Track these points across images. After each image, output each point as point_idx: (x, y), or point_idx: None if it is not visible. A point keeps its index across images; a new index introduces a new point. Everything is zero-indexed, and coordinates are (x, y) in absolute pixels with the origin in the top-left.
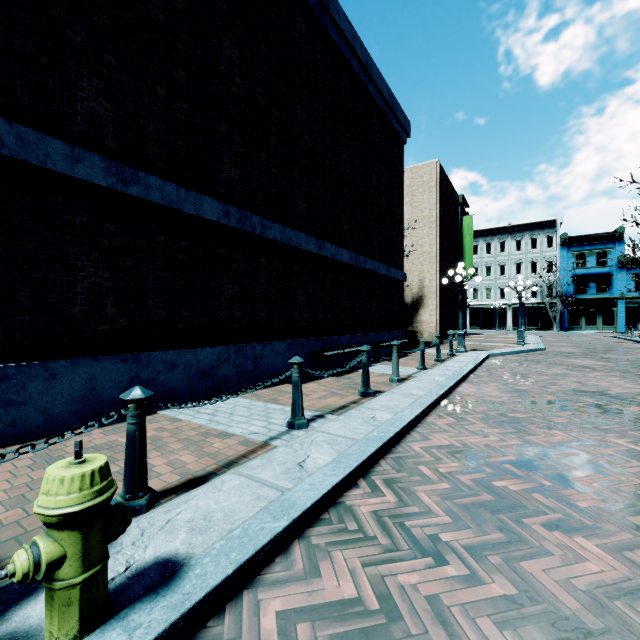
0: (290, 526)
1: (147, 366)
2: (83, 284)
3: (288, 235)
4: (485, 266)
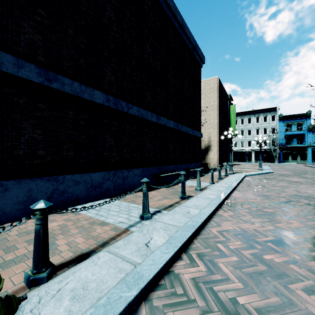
0: (139, 294)
1: (62, 183)
2: (25, 137)
3: (141, 112)
4: (241, 130)
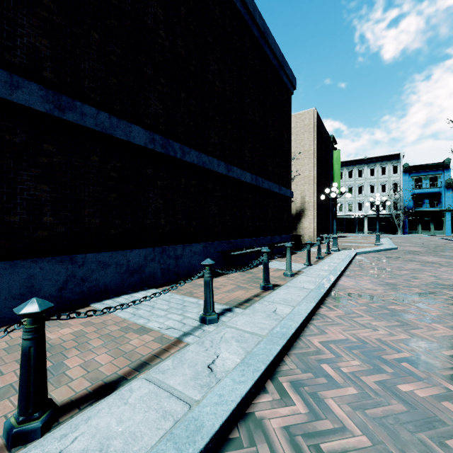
0: None
1: (82, 266)
2: (23, 196)
3: (203, 159)
4: (348, 187)
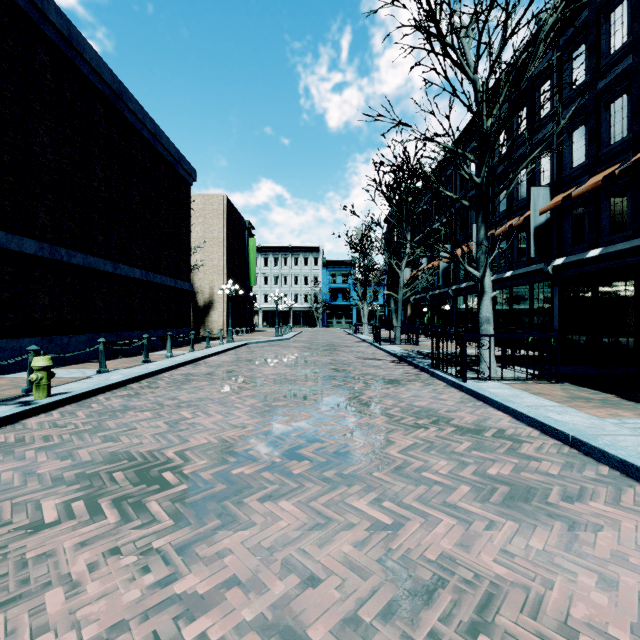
0: (105, 387)
1: None
2: None
3: (89, 261)
4: (273, 276)
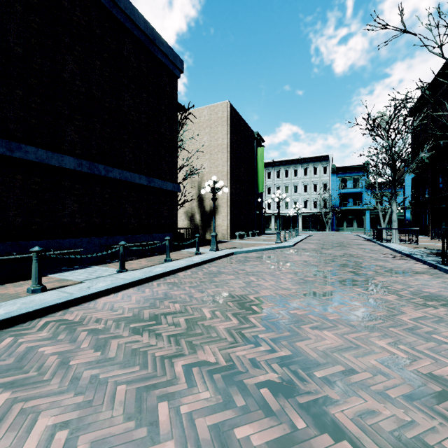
0: None
1: None
2: None
3: None
4: (285, 186)
